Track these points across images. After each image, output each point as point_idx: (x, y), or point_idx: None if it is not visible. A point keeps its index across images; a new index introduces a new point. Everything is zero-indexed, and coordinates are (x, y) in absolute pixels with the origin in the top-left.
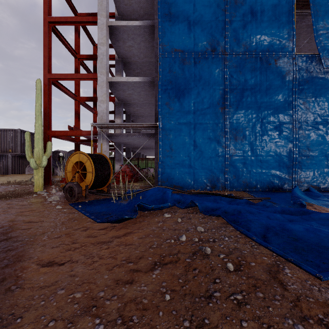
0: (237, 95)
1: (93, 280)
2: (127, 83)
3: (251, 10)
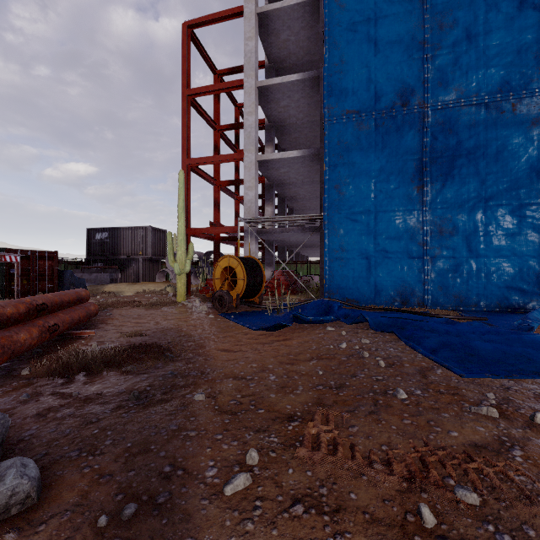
0: (444, 166)
1: (263, 360)
2: (281, 159)
3: (468, 34)
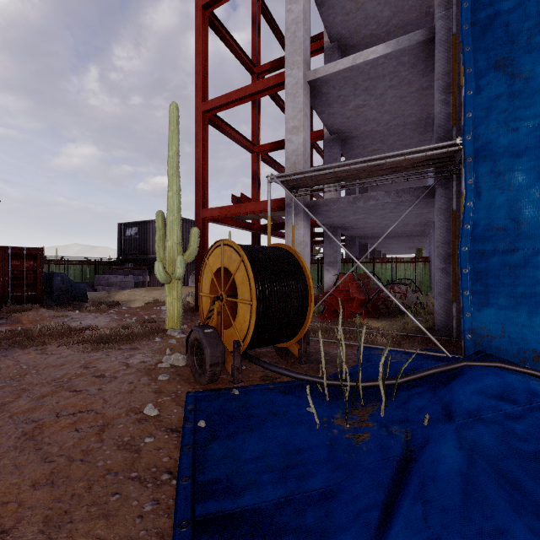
0: None
1: None
2: (352, 71)
3: None
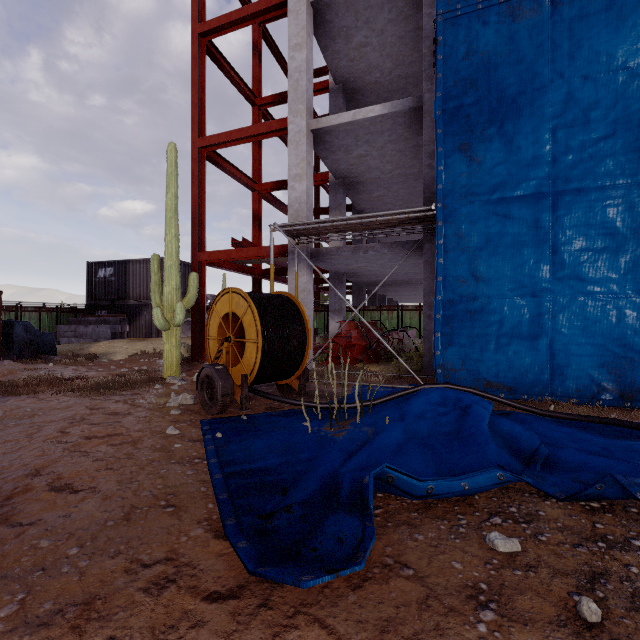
0: None
1: None
2: (353, 125)
3: None
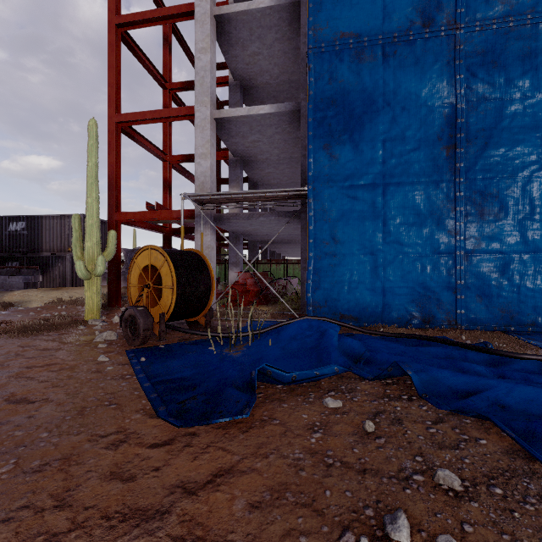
0: (486, 117)
1: None
2: (248, 118)
3: None
